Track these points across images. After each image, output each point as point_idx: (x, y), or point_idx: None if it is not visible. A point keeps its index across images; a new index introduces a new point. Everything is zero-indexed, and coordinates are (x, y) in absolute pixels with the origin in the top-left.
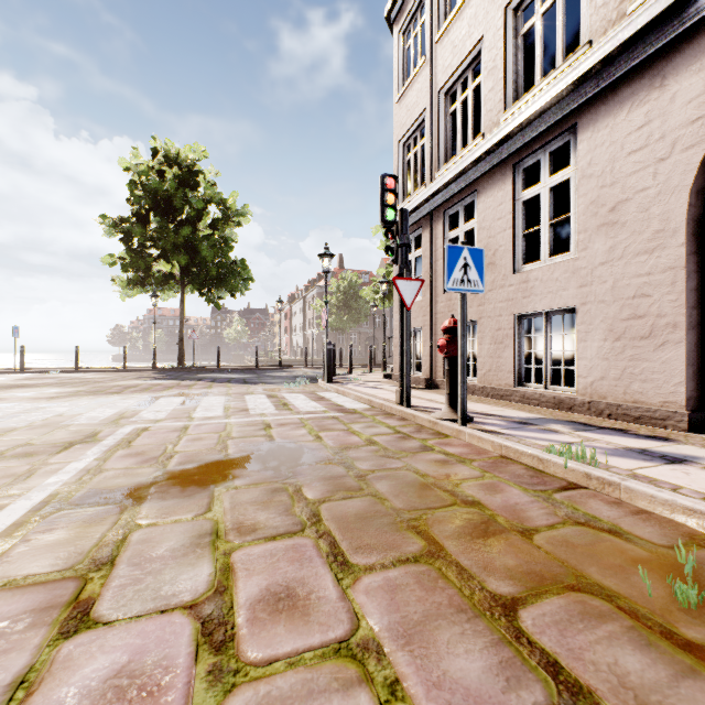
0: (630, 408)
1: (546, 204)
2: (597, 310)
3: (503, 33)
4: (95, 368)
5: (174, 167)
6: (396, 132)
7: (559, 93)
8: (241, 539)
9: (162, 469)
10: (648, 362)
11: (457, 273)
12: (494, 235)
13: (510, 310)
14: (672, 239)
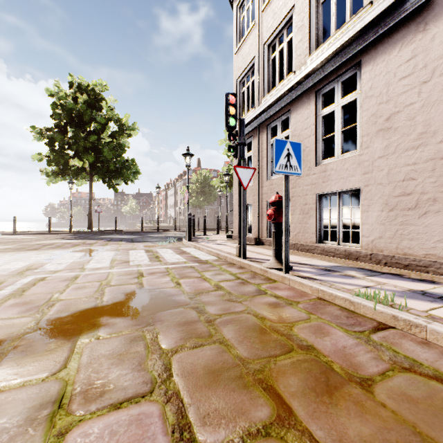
0: (401, 258)
1: (339, 117)
2: (376, 189)
3: (309, 1)
4: (28, 232)
5: (84, 95)
6: (234, 73)
7: (349, 38)
8: (84, 408)
9: (38, 319)
10: (414, 226)
11: (282, 160)
12: (302, 140)
13: (313, 191)
14: (432, 138)
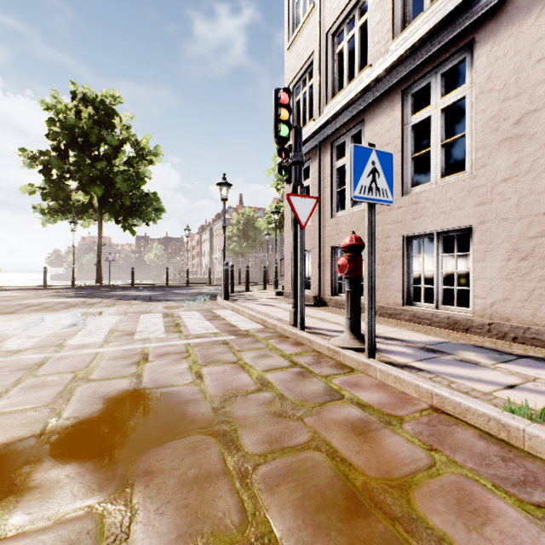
0: (541, 332)
1: (438, 125)
2: (498, 228)
3: None
4: (17, 286)
5: (89, 107)
6: (286, 76)
7: (457, 5)
8: None
9: None
10: None
11: (365, 179)
12: None
13: (399, 231)
14: None
